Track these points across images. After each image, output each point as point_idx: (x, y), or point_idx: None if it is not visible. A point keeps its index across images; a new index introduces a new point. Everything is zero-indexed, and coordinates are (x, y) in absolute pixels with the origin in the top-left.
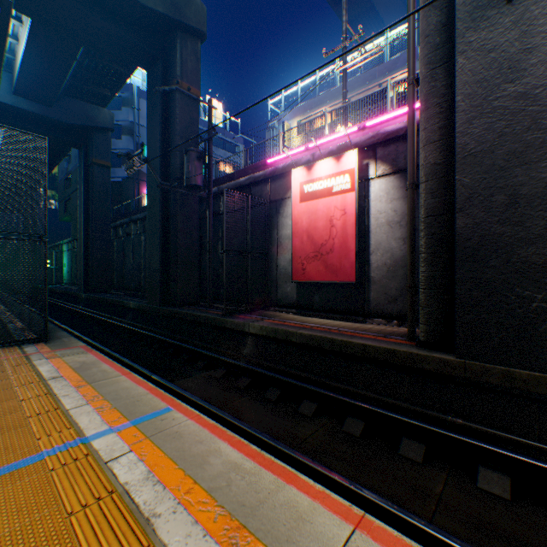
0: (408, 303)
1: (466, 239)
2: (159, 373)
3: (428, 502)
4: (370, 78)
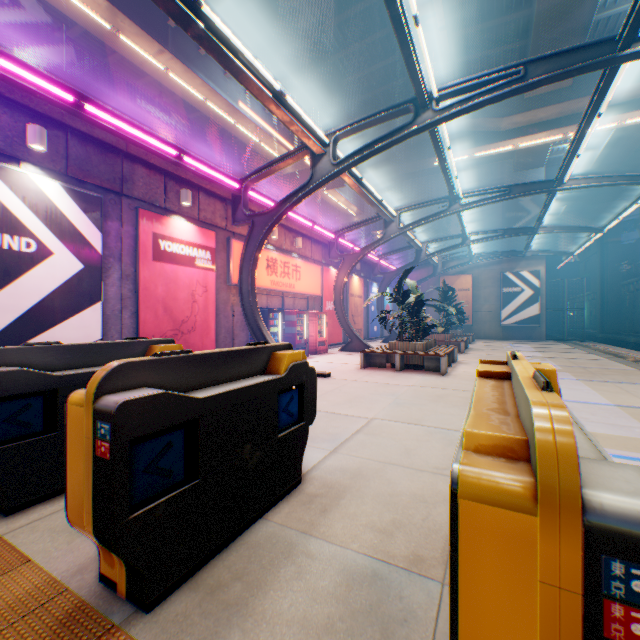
0: None
1: None
2: None
3: None
4: None
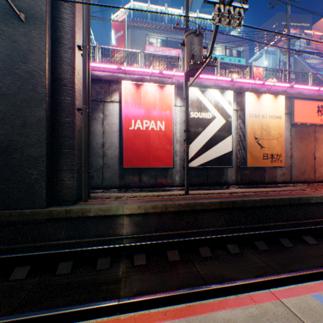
0: None
1: (3, 142)
2: None
3: None
4: None
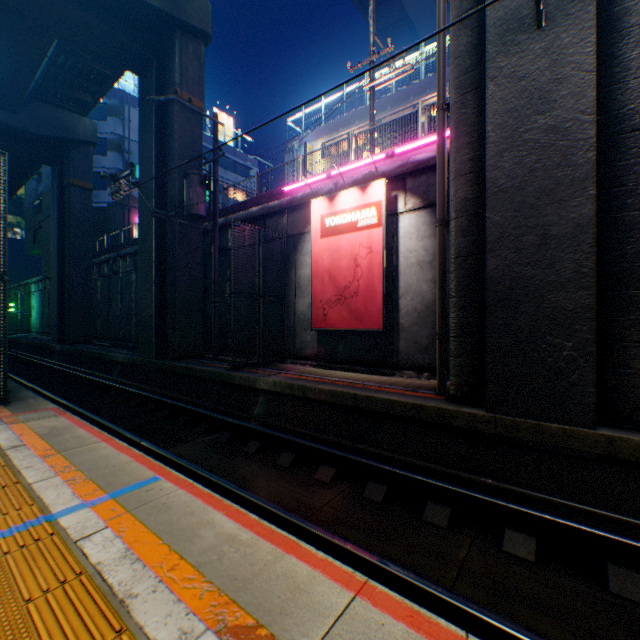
0: (438, 353)
1: (496, 283)
2: (151, 438)
3: (450, 570)
4: (403, 97)
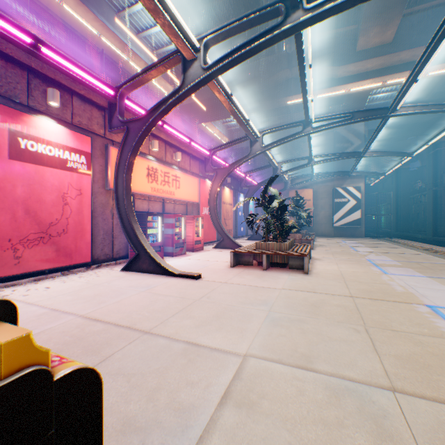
0: None
1: None
2: None
3: None
4: None
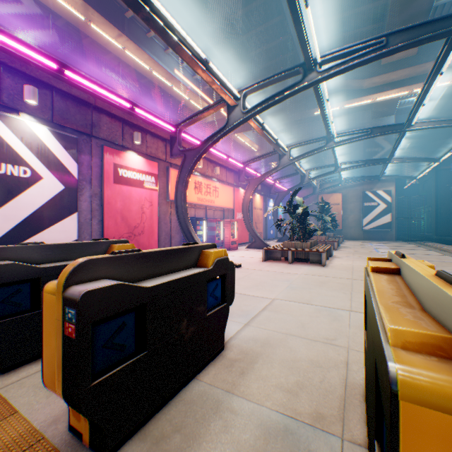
0: None
1: None
2: None
3: None
4: None
